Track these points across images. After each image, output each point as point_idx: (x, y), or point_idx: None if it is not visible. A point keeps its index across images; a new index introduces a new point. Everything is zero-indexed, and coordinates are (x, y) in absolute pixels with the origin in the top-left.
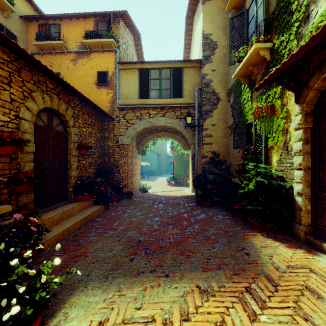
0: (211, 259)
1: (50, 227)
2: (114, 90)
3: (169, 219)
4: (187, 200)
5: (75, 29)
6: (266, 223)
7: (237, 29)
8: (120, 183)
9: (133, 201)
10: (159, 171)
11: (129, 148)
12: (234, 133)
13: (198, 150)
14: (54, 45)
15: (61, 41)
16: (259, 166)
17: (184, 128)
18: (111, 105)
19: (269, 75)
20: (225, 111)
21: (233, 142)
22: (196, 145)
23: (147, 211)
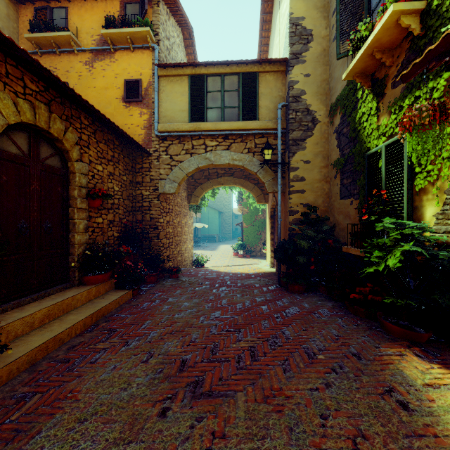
0: (329, 416)
1: (26, 334)
2: (151, 110)
3: (237, 316)
4: (265, 280)
5: (91, 15)
6: (416, 328)
7: (347, 3)
8: (160, 254)
9: (180, 283)
10: (221, 236)
11: (175, 200)
12: (341, 174)
13: (282, 202)
14: (58, 38)
15: (69, 31)
16: (401, 224)
17: (261, 166)
18: (146, 133)
19: (441, 38)
20: (325, 140)
21: (339, 189)
22: (280, 195)
23: (201, 299)
